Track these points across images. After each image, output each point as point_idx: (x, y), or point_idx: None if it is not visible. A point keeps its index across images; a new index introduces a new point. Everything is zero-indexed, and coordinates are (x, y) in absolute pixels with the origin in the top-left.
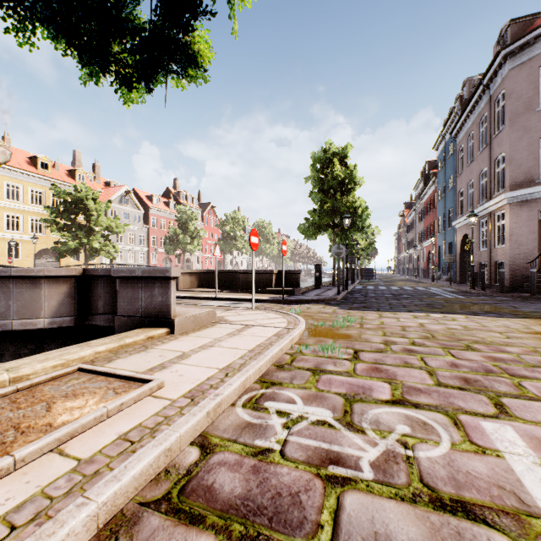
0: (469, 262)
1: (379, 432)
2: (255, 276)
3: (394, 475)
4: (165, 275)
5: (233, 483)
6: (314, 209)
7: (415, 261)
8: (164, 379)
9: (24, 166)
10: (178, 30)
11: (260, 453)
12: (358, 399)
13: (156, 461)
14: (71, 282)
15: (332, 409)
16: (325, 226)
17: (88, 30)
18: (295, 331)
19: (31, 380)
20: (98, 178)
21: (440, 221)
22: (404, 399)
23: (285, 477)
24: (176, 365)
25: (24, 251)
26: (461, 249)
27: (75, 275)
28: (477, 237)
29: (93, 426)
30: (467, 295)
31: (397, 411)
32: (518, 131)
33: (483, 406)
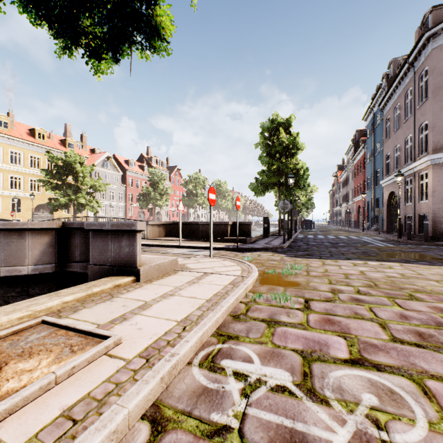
0: (395, 215)
1: (344, 403)
2: (213, 227)
3: None
4: (131, 229)
5: None
6: (263, 170)
7: (347, 214)
8: (121, 336)
9: (24, 137)
10: None
11: (217, 433)
12: (316, 357)
13: None
14: (52, 234)
15: (291, 370)
16: (272, 185)
17: (59, 5)
18: (249, 280)
19: None
20: (85, 146)
21: (369, 180)
22: (363, 358)
23: None
24: (136, 316)
25: (25, 206)
26: (387, 204)
27: (55, 228)
28: (402, 193)
29: (38, 396)
30: (396, 243)
31: (359, 374)
32: (440, 102)
33: None
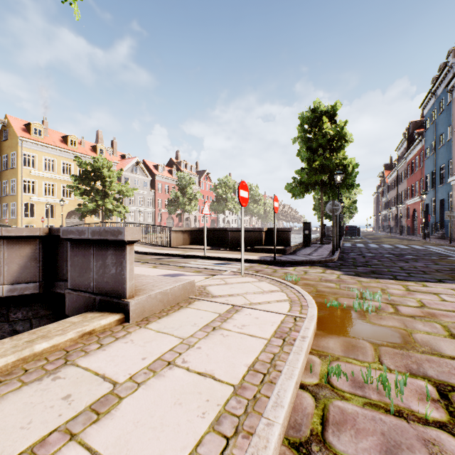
0: None
1: None
2: (244, 234)
3: None
4: (117, 239)
5: None
6: (302, 168)
7: (400, 219)
8: None
9: (57, 144)
10: None
11: None
12: None
13: None
14: (35, 243)
15: None
16: (313, 185)
17: None
18: (307, 327)
19: None
20: (115, 152)
21: (429, 179)
22: None
23: None
24: (66, 454)
25: (58, 212)
26: None
27: (39, 236)
28: None
29: None
30: None
31: None
32: None
33: None
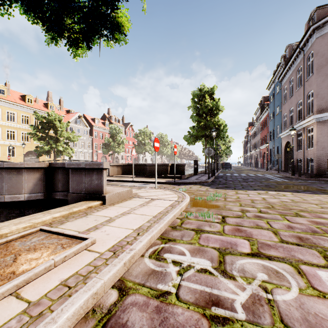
0: (290, 159)
1: (245, 278)
2: (157, 167)
3: (261, 316)
4: (99, 167)
5: (142, 322)
6: (194, 126)
7: (255, 158)
8: (96, 238)
9: (17, 101)
10: (107, 6)
11: (161, 295)
12: (228, 252)
13: (86, 304)
14: (41, 171)
15: (211, 260)
16: (200, 137)
17: (49, 9)
18: (183, 203)
19: (7, 238)
20: (62, 108)
21: (271, 133)
22: (260, 252)
23: (180, 316)
24: (105, 227)
25: (18, 152)
26: (284, 151)
27: (44, 167)
28: (295, 143)
29: (43, 274)
30: (290, 179)
31: (256, 261)
32: (322, 76)
33: (316, 258)
